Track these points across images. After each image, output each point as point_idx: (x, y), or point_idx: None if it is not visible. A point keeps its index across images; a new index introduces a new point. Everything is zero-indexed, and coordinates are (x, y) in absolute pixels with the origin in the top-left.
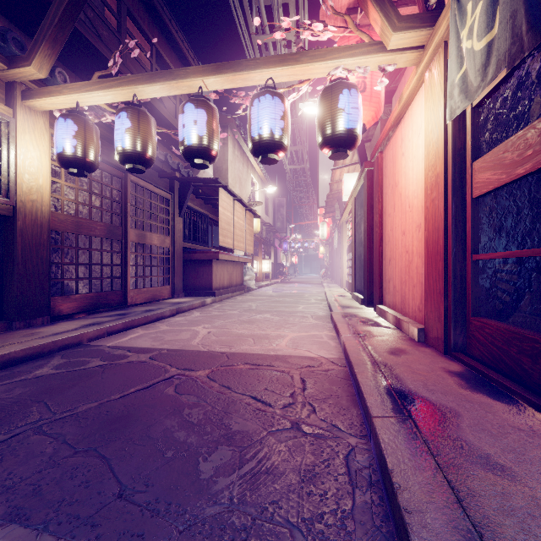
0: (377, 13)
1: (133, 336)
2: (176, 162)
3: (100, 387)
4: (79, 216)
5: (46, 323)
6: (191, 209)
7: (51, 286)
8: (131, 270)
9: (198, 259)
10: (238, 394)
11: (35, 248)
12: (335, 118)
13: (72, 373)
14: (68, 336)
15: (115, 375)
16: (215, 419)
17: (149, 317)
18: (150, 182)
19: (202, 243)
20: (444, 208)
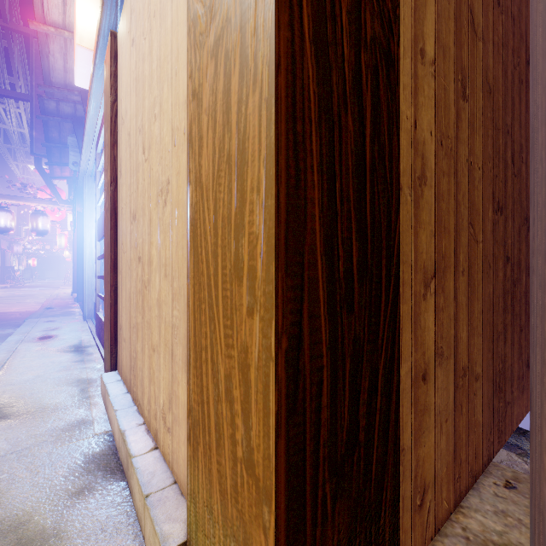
0: (54, 195)
1: None
2: None
3: None
4: None
5: None
6: None
7: None
8: None
9: None
10: None
11: None
12: (37, 226)
13: None
14: None
15: None
16: None
17: None
18: None
19: None
20: (77, 260)
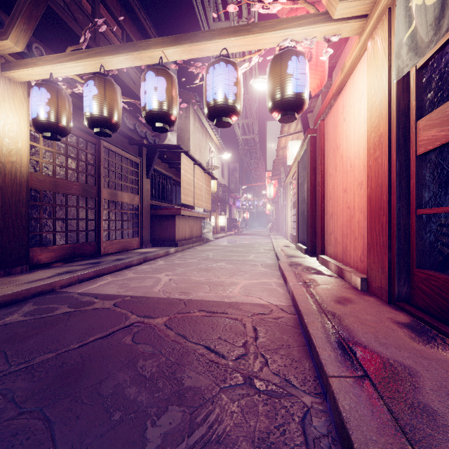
0: None
1: (102, 282)
2: (144, 131)
3: (61, 335)
4: (56, 177)
5: (25, 271)
6: (157, 171)
7: (31, 238)
8: (104, 224)
9: (163, 215)
10: (193, 343)
11: (15, 205)
12: (284, 83)
13: (39, 320)
14: (42, 283)
15: (78, 323)
16: (167, 373)
17: (118, 265)
18: (120, 147)
19: (167, 200)
20: (388, 165)
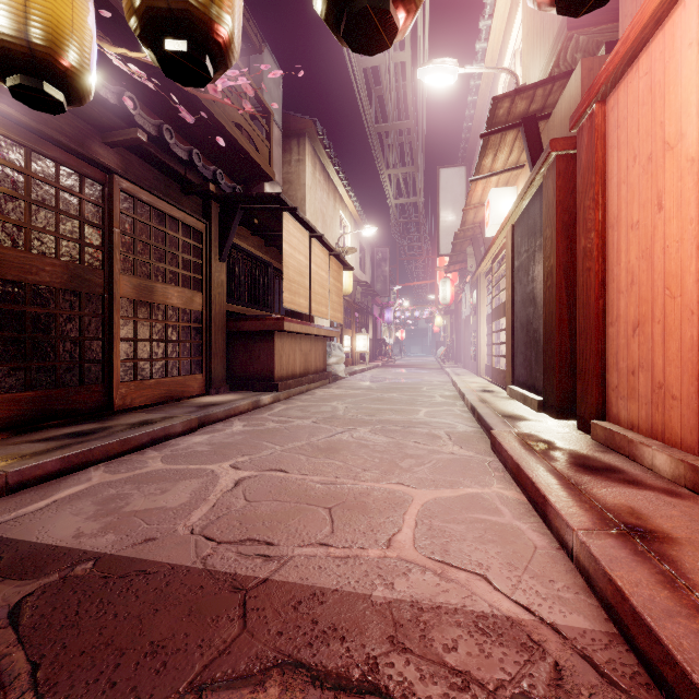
0: None
1: (66, 492)
2: (210, 168)
3: None
4: None
5: None
6: (242, 251)
7: None
8: (123, 347)
9: (251, 331)
10: None
11: None
12: None
13: None
14: None
15: None
16: None
17: (132, 439)
18: (161, 196)
19: (261, 305)
20: None
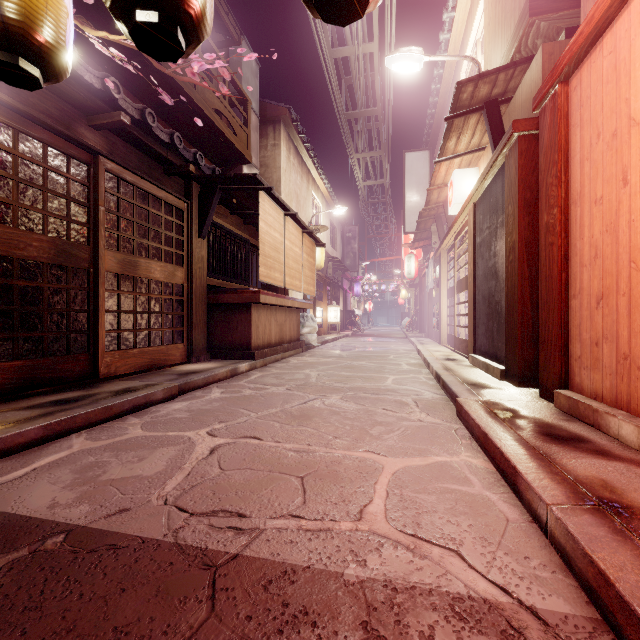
0: None
1: (47, 460)
2: (191, 150)
3: None
4: None
5: None
6: (221, 228)
7: None
8: (108, 319)
9: (230, 303)
10: None
11: None
12: None
13: None
14: None
15: None
16: None
17: (114, 407)
18: (145, 177)
19: (239, 279)
20: None
